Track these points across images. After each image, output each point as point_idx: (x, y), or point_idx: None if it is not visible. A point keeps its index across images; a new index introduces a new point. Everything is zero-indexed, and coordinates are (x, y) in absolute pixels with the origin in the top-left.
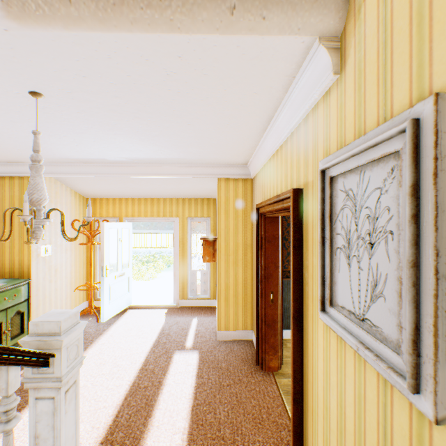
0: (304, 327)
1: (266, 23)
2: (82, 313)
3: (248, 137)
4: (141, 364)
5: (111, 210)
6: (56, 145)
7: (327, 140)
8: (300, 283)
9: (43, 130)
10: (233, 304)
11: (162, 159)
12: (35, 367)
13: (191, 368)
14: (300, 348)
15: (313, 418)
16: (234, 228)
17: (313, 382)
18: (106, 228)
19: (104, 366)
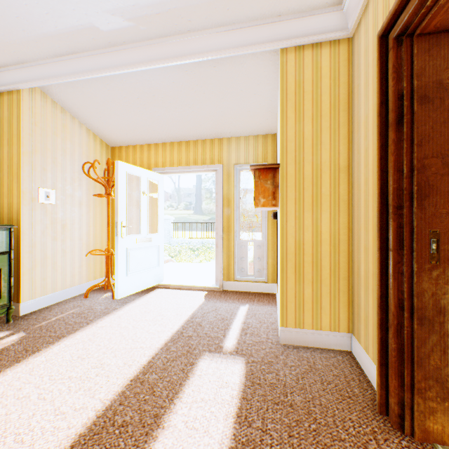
0: None
1: None
2: (96, 285)
3: None
4: (137, 370)
5: (138, 161)
6: None
7: None
8: None
9: None
10: (310, 281)
11: (179, 9)
12: None
13: (226, 394)
14: None
15: None
16: (313, 137)
17: None
18: (122, 170)
19: (80, 364)
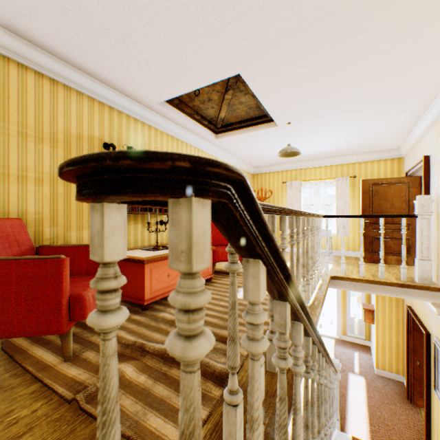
0: (430, 390)
1: (408, 298)
2: None
3: None
4: None
5: None
6: None
7: (436, 329)
8: (428, 372)
9: None
10: (387, 355)
11: None
12: None
13: (361, 385)
14: (428, 399)
15: (433, 427)
16: (388, 307)
17: (433, 413)
18: None
19: None
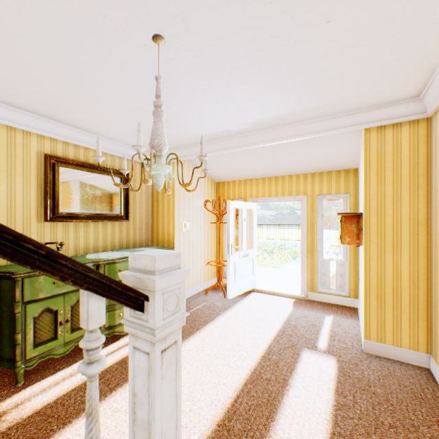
0: None
1: None
2: (212, 286)
3: (438, 16)
4: (262, 351)
5: (236, 192)
6: (187, 120)
7: None
8: None
9: (174, 99)
10: (390, 307)
11: (286, 117)
12: (131, 308)
13: (326, 377)
14: None
15: None
16: (393, 196)
17: None
18: (232, 206)
19: (227, 341)
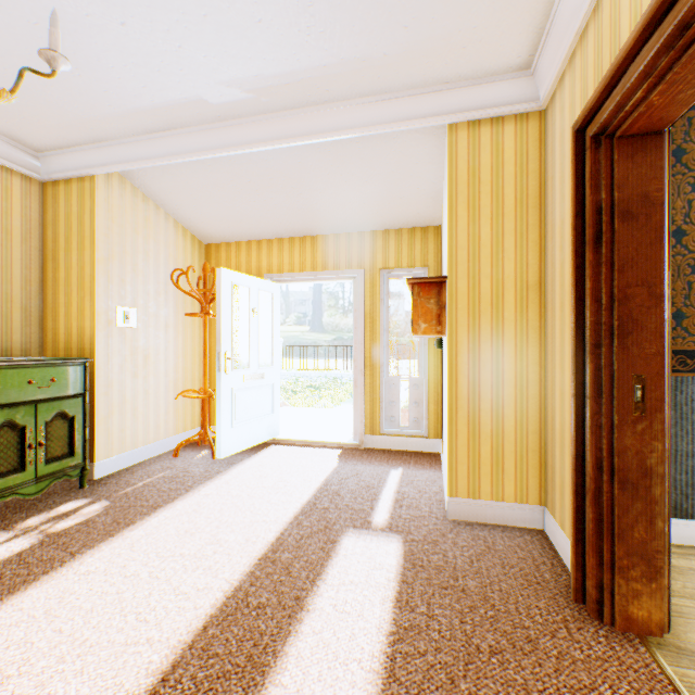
0: None
1: None
2: (189, 440)
3: None
4: (264, 547)
5: (243, 264)
6: (89, 40)
7: None
8: None
9: None
10: (488, 435)
11: (315, 78)
12: None
13: (381, 577)
14: None
15: None
16: (492, 243)
17: None
18: (227, 280)
19: (190, 539)
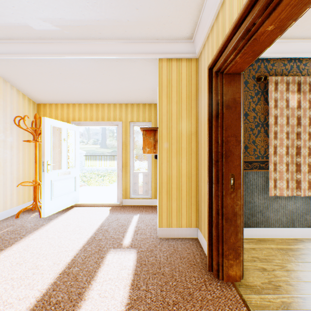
0: None
1: None
2: (26, 208)
3: None
4: (64, 266)
5: (59, 115)
6: None
7: None
8: None
9: None
10: (175, 199)
11: (93, 26)
12: None
13: (125, 273)
14: None
15: None
16: (177, 113)
17: None
18: (48, 124)
19: (19, 268)
